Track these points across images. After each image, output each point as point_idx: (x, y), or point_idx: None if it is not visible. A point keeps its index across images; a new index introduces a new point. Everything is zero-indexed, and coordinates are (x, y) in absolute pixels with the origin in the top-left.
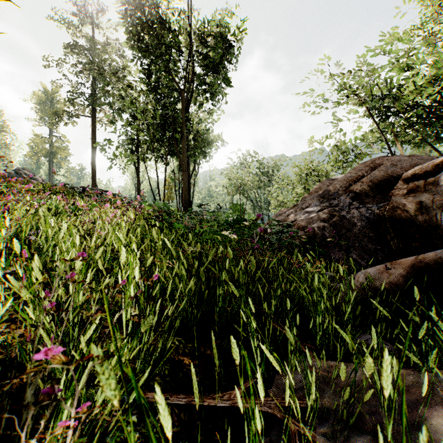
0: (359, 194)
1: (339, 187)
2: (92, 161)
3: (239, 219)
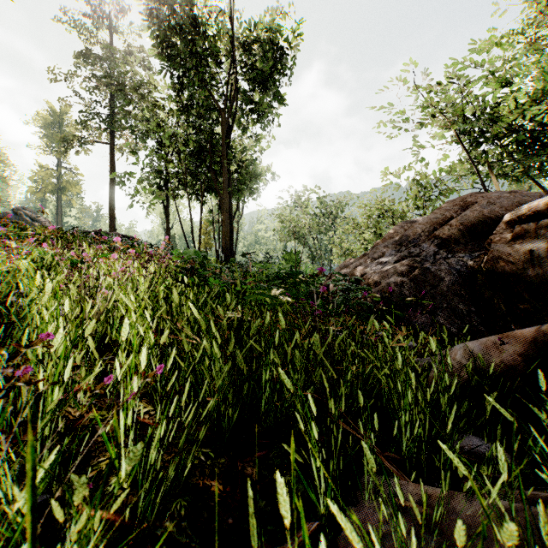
0: (447, 240)
1: (421, 232)
2: (110, 199)
3: (293, 272)
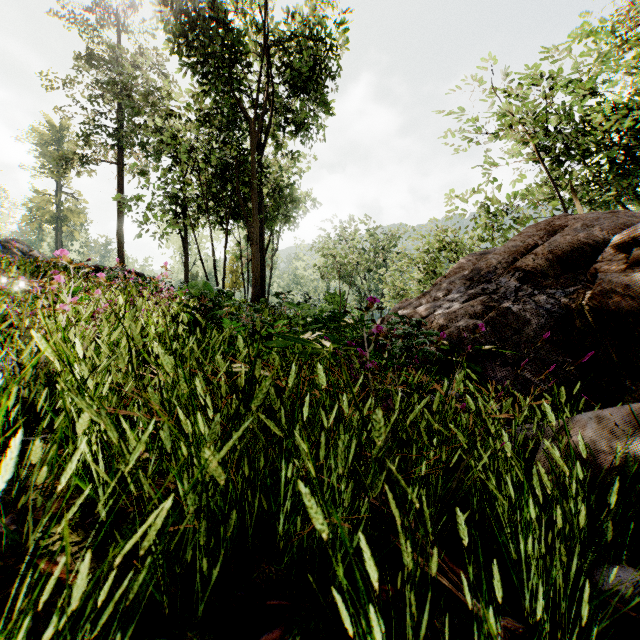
0: (531, 273)
1: (497, 264)
2: (118, 229)
3: (337, 313)
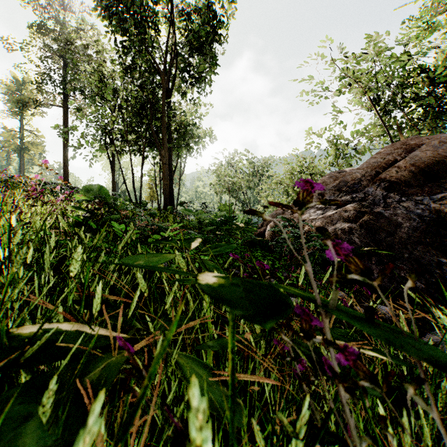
0: (395, 183)
1: (361, 177)
2: (64, 156)
3: (228, 218)
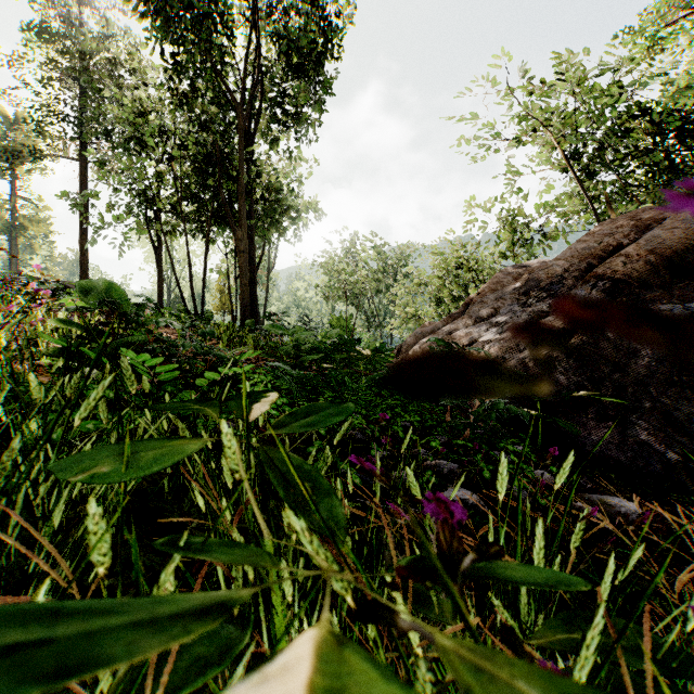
0: (622, 282)
1: (563, 272)
2: (81, 239)
3: (345, 340)
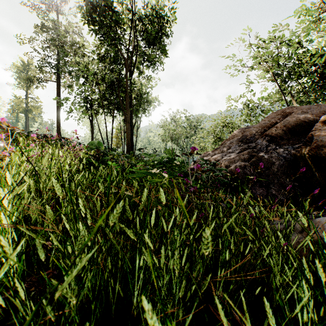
0: (274, 137)
1: (255, 133)
2: (57, 116)
3: (170, 159)
